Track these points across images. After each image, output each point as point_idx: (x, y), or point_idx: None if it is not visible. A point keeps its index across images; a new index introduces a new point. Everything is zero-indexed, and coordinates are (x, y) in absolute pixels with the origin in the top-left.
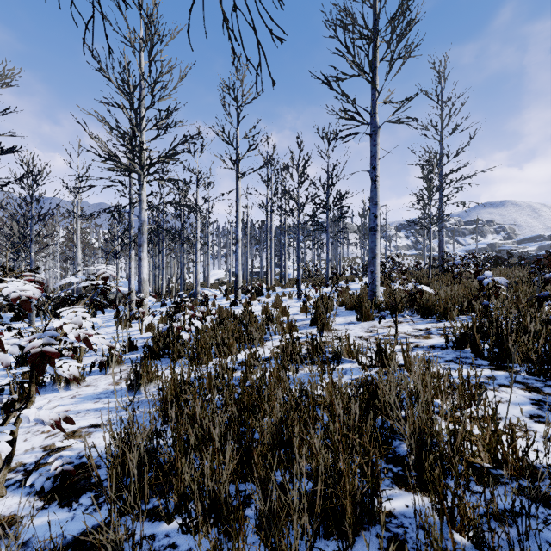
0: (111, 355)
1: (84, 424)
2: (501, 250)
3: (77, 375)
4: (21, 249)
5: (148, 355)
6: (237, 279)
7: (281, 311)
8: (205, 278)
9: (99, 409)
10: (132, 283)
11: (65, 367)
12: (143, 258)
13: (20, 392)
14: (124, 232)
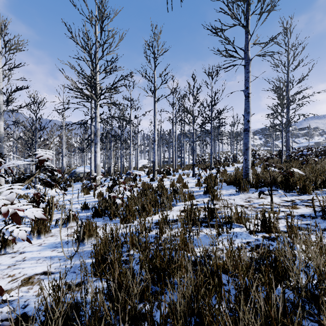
0: (70, 215)
1: (39, 270)
2: None
3: (24, 239)
4: (33, 147)
5: (94, 214)
6: (154, 164)
7: (182, 185)
8: (136, 164)
9: (53, 257)
10: (92, 167)
11: (15, 231)
12: (97, 152)
13: (4, 241)
14: (88, 137)
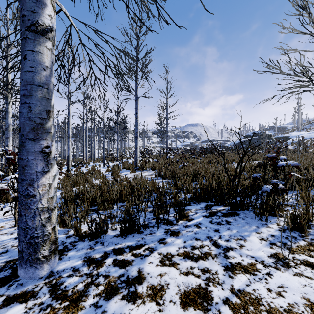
0: None
1: None
2: (193, 145)
3: None
4: None
5: None
6: (68, 158)
7: (97, 171)
8: None
9: None
10: None
11: None
12: (9, 145)
13: None
14: None
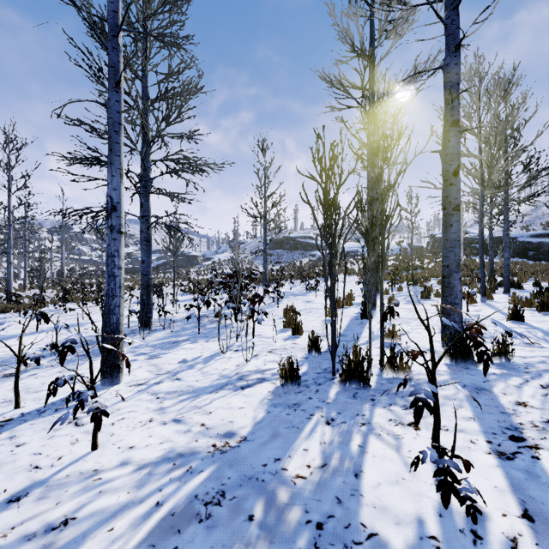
0: None
1: None
2: None
3: None
4: None
5: None
6: None
7: None
8: None
9: None
10: None
11: None
12: None
13: None
14: None
